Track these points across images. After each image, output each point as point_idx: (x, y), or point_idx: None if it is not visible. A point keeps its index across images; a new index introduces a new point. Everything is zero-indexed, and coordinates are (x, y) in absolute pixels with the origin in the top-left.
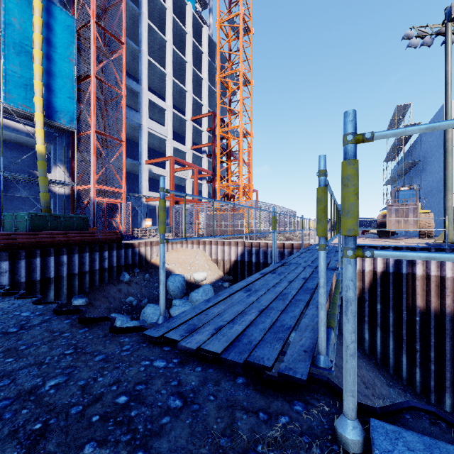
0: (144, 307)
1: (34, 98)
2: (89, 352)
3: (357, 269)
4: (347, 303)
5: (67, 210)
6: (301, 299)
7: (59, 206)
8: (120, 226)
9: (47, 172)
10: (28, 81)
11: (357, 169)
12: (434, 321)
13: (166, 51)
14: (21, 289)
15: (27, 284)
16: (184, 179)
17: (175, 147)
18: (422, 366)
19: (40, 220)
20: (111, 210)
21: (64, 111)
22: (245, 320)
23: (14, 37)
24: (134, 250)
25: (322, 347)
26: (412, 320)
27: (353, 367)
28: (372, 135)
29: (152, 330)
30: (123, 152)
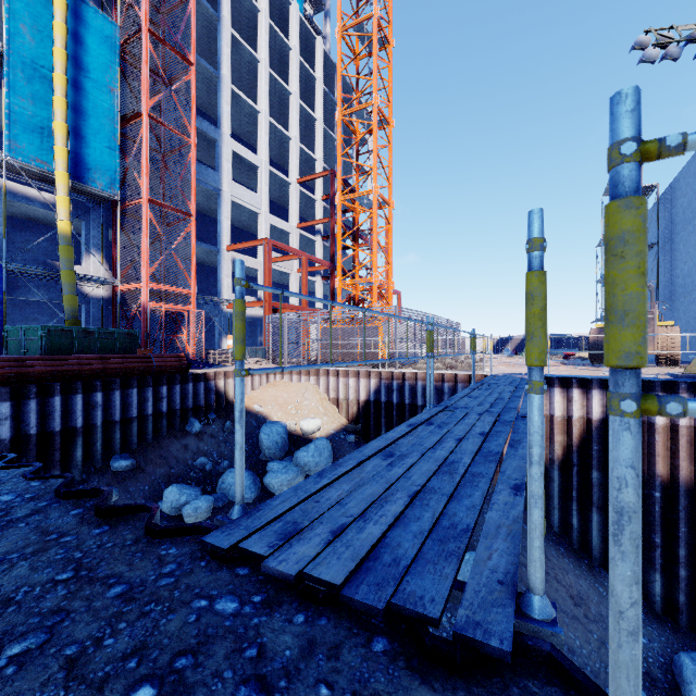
0: (223, 473)
1: (54, 149)
2: (101, 577)
3: (559, 414)
4: (622, 518)
5: (105, 322)
6: (482, 472)
7: (93, 316)
8: (187, 347)
9: (75, 264)
10: (44, 122)
11: (645, 218)
12: (685, 499)
13: (259, 76)
14: (30, 446)
15: (40, 437)
16: (287, 275)
17: (273, 224)
18: (665, 570)
19: (63, 338)
20: (173, 322)
21: (100, 168)
22: (386, 513)
23: (23, 54)
24: (208, 383)
25: (536, 578)
26: (649, 496)
27: (635, 661)
28: (682, 139)
29: (218, 533)
30: (192, 233)
